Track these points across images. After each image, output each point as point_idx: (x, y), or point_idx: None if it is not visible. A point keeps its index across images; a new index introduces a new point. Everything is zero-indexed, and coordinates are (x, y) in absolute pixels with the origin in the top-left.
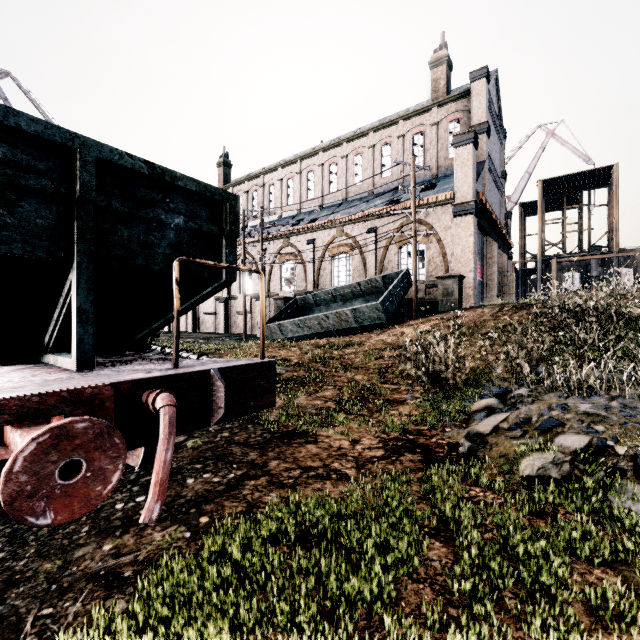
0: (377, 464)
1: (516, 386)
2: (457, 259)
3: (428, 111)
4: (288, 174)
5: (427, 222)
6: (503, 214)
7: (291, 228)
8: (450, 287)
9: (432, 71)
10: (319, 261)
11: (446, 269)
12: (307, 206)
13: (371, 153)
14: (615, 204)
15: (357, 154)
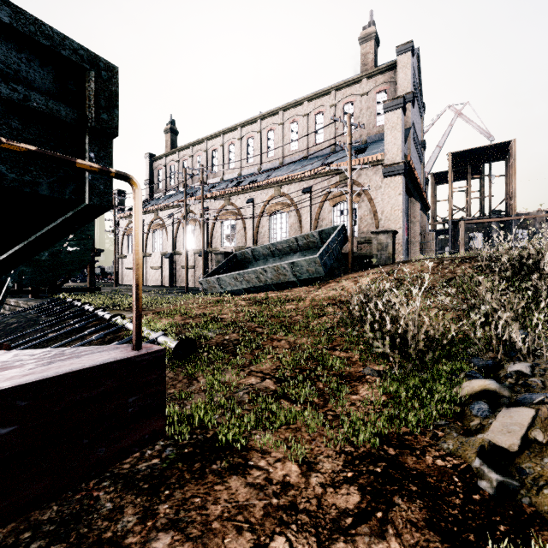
0: (355, 539)
1: (506, 358)
2: (387, 217)
3: (358, 82)
4: (229, 140)
5: (359, 182)
6: (423, 179)
7: (232, 188)
8: (384, 242)
9: (361, 46)
10: (257, 217)
11: (377, 226)
12: (247, 169)
13: (306, 121)
14: (513, 174)
15: (293, 122)
